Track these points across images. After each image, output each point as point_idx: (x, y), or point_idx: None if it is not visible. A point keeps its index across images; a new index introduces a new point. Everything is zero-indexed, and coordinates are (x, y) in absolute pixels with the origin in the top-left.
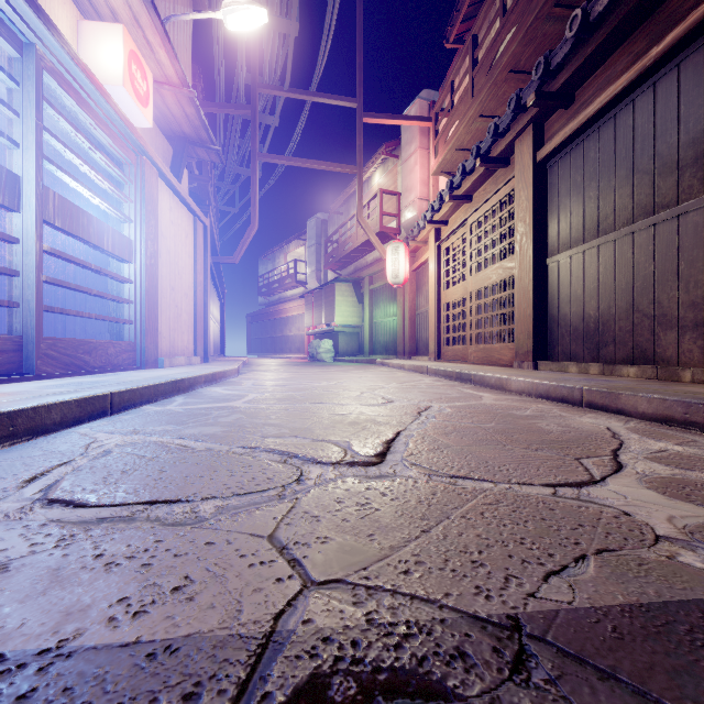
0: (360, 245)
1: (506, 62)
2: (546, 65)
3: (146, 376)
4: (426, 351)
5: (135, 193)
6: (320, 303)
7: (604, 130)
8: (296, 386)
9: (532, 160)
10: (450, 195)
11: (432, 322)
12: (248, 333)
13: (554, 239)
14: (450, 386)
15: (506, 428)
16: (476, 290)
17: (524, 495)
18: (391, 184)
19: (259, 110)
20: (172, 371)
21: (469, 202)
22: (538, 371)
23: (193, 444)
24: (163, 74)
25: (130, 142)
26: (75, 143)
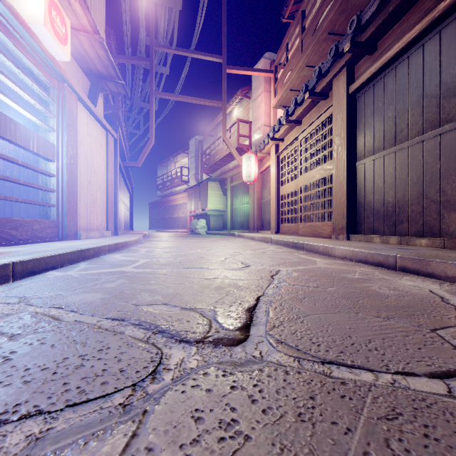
0: (224, 157)
1: (326, 26)
2: (358, 22)
3: (59, 246)
4: (269, 227)
5: (58, 110)
6: (198, 195)
7: (400, 68)
8: (177, 253)
9: (346, 92)
10: (286, 119)
11: (273, 208)
12: (149, 215)
13: (362, 148)
14: (289, 252)
15: (348, 292)
16: (304, 185)
17: (418, 396)
18: (245, 116)
19: (155, 63)
20: (84, 242)
21: (299, 125)
22: (351, 241)
23: (64, 316)
24: (79, 22)
25: (53, 71)
26: (11, 72)
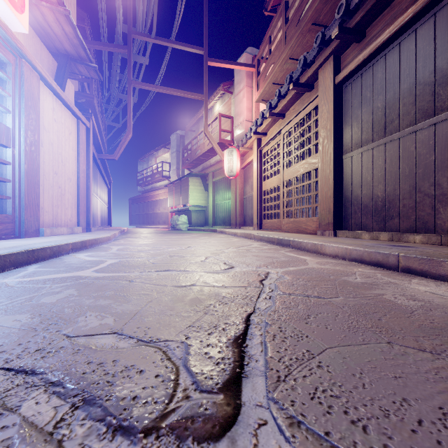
0: (206, 152)
1: (310, 15)
2: (346, 5)
3: (6, 246)
4: (251, 223)
5: (14, 88)
6: (179, 190)
7: (390, 55)
8: (152, 251)
9: (332, 82)
10: (269, 112)
11: (256, 203)
12: (129, 211)
13: (348, 140)
14: (275, 250)
15: (360, 304)
16: (288, 180)
17: None
18: (226, 111)
19: (134, 53)
20: (45, 239)
21: (282, 119)
22: (338, 237)
23: None
24: None
25: (7, 43)
26: None
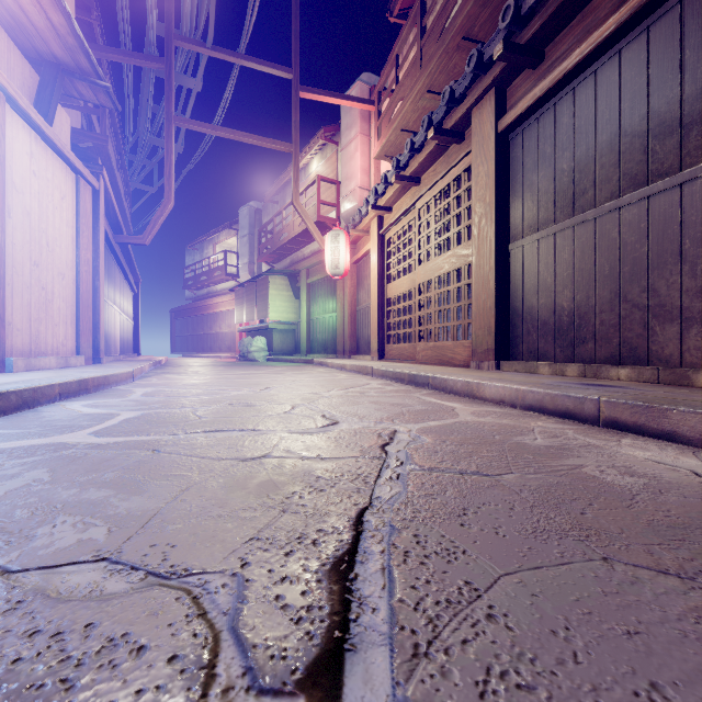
0: (296, 236)
1: (460, 25)
2: (516, 9)
3: None
4: (368, 350)
5: None
6: (252, 297)
7: (581, 90)
8: (203, 397)
9: (494, 129)
10: (397, 174)
11: (375, 318)
12: (171, 330)
13: (518, 221)
14: (406, 392)
15: (548, 485)
16: (425, 282)
17: None
18: (329, 172)
19: (177, 71)
20: (11, 378)
21: (416, 185)
22: (503, 372)
23: None
24: None
25: None
26: None
